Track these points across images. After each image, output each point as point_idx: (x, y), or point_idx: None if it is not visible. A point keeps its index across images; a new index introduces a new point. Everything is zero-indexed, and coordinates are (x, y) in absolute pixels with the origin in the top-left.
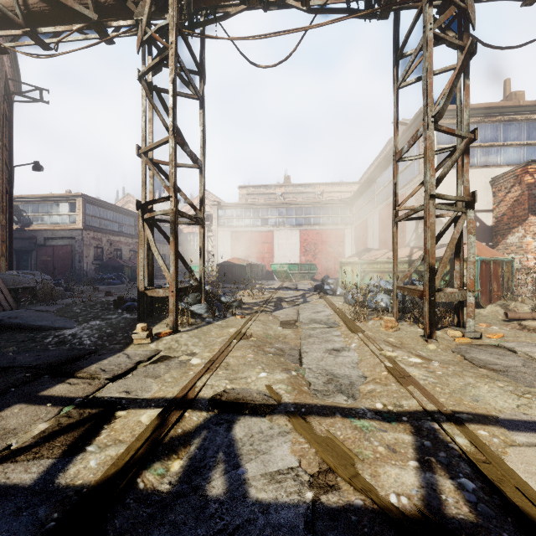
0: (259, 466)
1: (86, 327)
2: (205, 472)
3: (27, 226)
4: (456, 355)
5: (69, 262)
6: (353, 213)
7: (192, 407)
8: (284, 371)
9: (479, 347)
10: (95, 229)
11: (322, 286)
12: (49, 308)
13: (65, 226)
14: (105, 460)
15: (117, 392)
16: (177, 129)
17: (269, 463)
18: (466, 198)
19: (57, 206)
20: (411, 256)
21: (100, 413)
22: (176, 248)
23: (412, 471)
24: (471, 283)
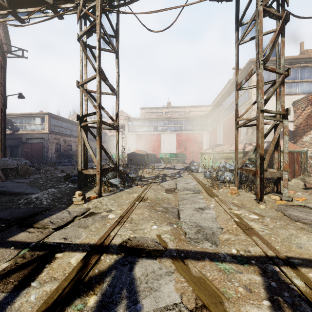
0: (152, 302)
1: (45, 193)
2: (112, 307)
3: (16, 131)
4: (278, 212)
5: (41, 152)
6: (208, 124)
7: (106, 251)
8: (168, 224)
9: (292, 207)
10: (56, 133)
11: (189, 166)
12: (25, 181)
13: (38, 131)
14: (42, 295)
15: (59, 238)
16: (102, 71)
17: (159, 299)
18: (283, 112)
19: (34, 119)
20: (244, 149)
21: (45, 254)
22: (100, 144)
23: (266, 310)
24: (286, 166)
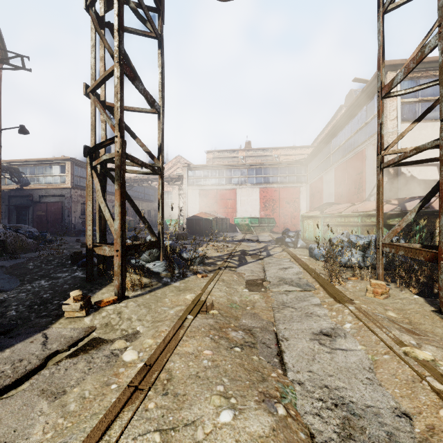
0: None
1: (23, 290)
2: None
3: (25, 186)
4: None
5: (60, 216)
6: (308, 173)
7: None
8: (263, 404)
9: None
10: (82, 188)
11: (283, 238)
12: (7, 263)
13: (57, 185)
14: None
15: None
16: (133, 70)
17: None
18: None
19: (50, 168)
20: None
21: None
22: (122, 198)
23: None
24: None
